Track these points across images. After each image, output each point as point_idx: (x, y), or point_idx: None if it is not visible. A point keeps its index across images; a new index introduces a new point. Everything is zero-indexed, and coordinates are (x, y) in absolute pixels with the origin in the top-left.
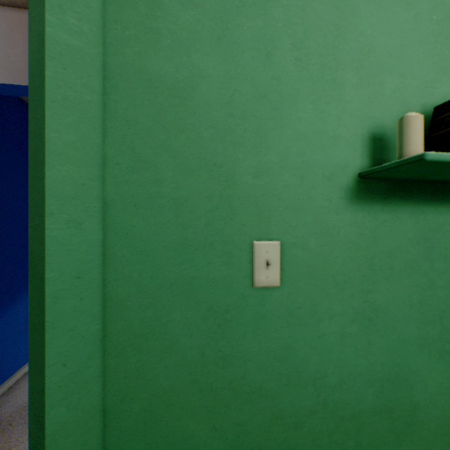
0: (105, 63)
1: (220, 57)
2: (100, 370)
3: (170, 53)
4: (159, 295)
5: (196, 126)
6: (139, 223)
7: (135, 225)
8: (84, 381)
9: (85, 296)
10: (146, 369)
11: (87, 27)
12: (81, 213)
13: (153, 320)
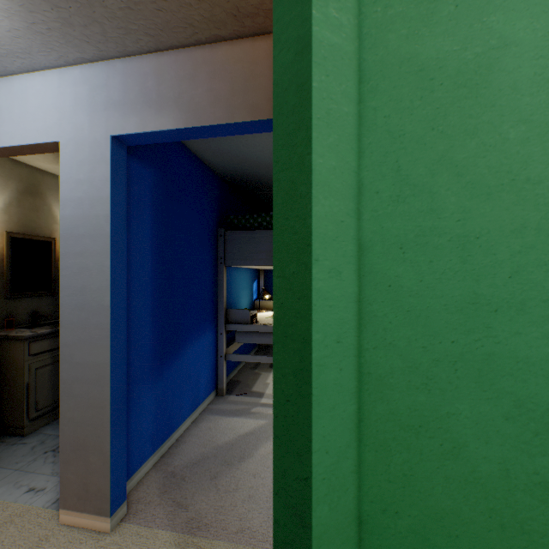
0: (360, 61)
1: (537, 8)
2: (355, 464)
3: (452, 25)
4: (436, 375)
5: (494, 125)
6: (406, 271)
7: (400, 274)
8: (342, 476)
9: (343, 366)
10: (416, 476)
11: (344, 18)
12: (339, 259)
13: (426, 409)
